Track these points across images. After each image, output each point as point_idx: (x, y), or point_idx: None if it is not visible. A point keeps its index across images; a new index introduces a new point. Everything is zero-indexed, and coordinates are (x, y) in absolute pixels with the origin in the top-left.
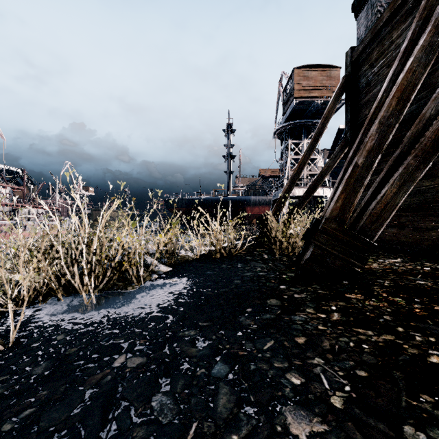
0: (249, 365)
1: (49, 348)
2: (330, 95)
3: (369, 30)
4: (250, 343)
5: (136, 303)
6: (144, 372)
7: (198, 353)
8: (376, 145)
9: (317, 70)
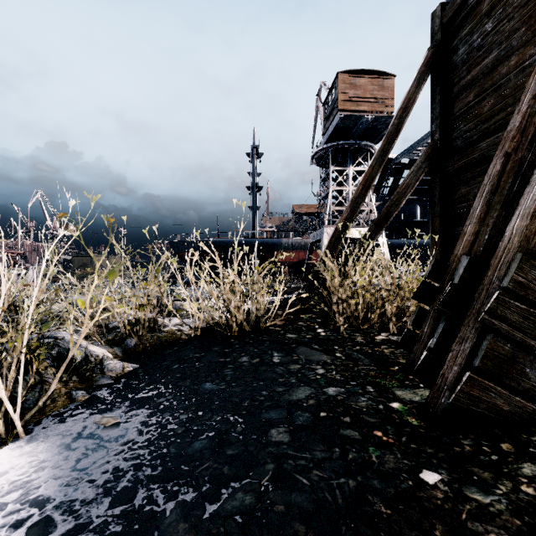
0: None
1: None
2: (383, 110)
3: None
4: None
5: None
6: None
7: None
8: None
9: (366, 77)
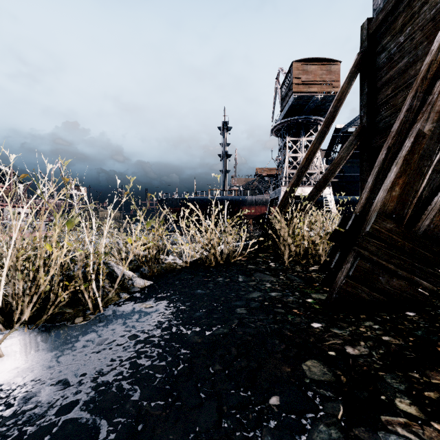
0: None
1: None
2: (330, 90)
3: None
4: None
5: (64, 365)
6: None
7: None
8: None
9: (316, 64)
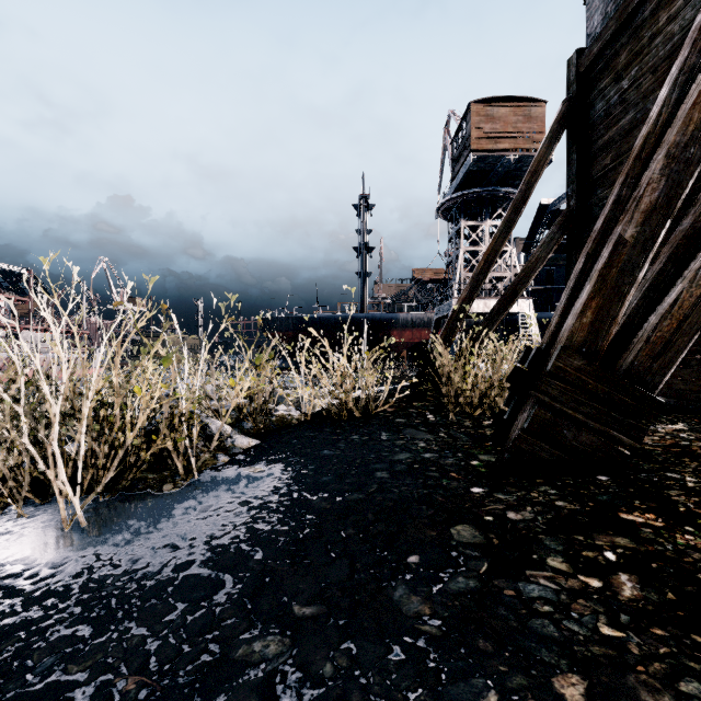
0: None
1: None
2: (530, 147)
3: (612, 15)
4: None
5: (166, 531)
6: None
7: None
8: (663, 201)
9: (507, 106)
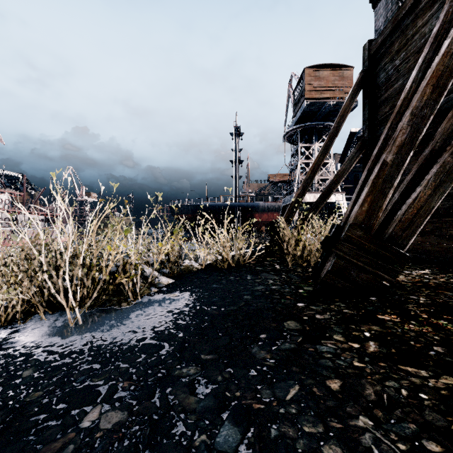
0: (268, 428)
1: (7, 391)
2: (343, 96)
3: (390, 20)
4: (268, 390)
5: (128, 325)
6: (121, 440)
7: (198, 405)
8: (408, 140)
9: (329, 70)
